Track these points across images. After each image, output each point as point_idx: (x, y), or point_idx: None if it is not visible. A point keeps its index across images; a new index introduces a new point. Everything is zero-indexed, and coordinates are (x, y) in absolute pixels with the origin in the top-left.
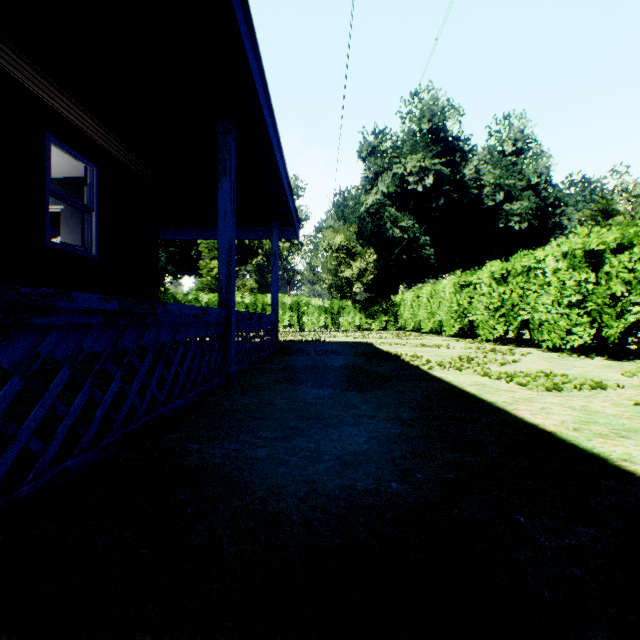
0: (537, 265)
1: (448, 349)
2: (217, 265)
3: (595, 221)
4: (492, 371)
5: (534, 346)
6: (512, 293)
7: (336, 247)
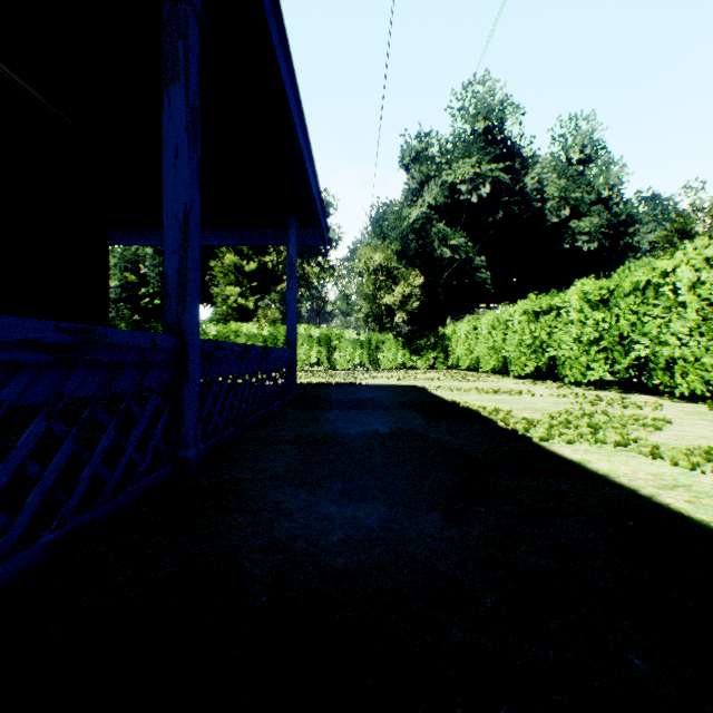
0: (662, 279)
1: (534, 397)
2: (234, 292)
3: (671, 243)
4: (663, 447)
5: (648, 392)
6: (619, 320)
7: (374, 268)
